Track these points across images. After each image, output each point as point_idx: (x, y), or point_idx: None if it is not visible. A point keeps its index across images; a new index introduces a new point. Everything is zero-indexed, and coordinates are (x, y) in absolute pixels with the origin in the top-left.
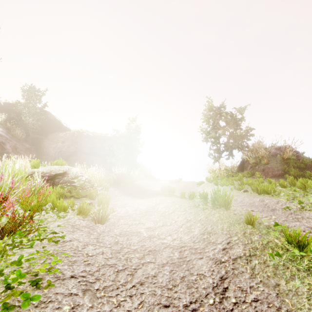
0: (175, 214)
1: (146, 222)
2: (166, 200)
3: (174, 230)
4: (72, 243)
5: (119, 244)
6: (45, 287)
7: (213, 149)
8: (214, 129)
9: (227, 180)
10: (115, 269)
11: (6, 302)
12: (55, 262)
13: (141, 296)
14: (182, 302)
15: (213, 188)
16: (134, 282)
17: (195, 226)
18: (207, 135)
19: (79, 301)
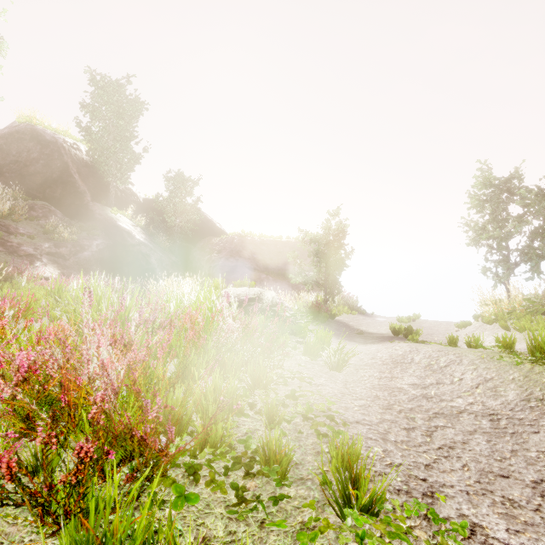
0: (455, 369)
1: (404, 376)
2: (421, 347)
3: (465, 391)
4: (325, 387)
5: (382, 400)
6: (342, 425)
7: (493, 260)
8: (497, 222)
9: (531, 321)
10: (400, 426)
11: (316, 429)
12: (329, 403)
13: (458, 459)
14: (526, 477)
15: (499, 335)
16: (437, 443)
17: (505, 389)
18: (481, 234)
19: (385, 446)
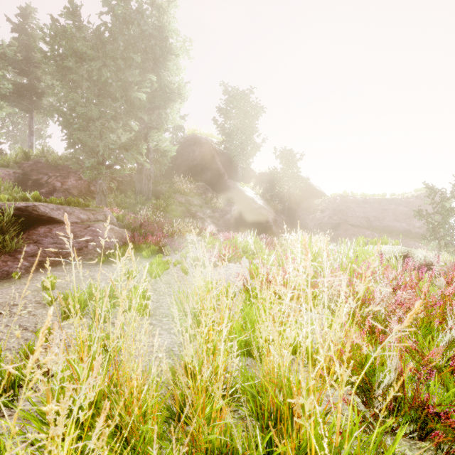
0: None
1: None
2: None
3: None
4: None
5: None
6: None
7: None
8: None
9: None
10: None
11: None
12: None
13: None
14: None
15: None
16: None
17: None
18: None
19: None
